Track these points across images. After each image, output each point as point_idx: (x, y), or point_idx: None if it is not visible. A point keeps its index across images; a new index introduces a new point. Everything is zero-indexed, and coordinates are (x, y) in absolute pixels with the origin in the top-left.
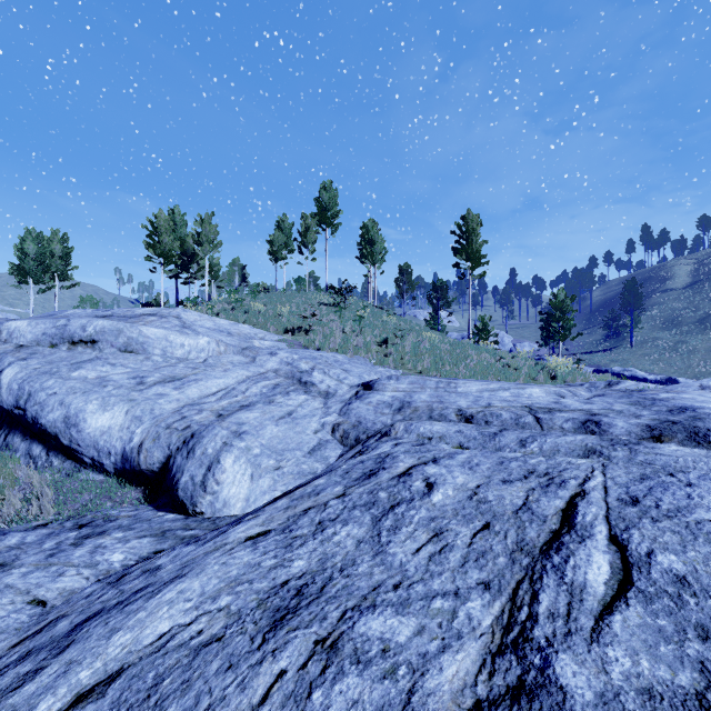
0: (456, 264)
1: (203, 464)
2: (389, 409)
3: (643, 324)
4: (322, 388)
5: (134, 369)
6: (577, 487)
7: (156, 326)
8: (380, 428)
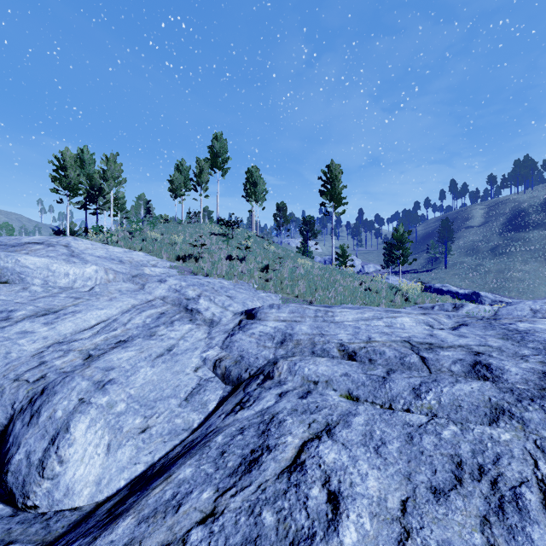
0: (322, 204)
1: (47, 434)
2: (271, 342)
3: (453, 252)
4: (207, 316)
5: (5, 301)
6: (545, 513)
7: (40, 254)
8: (263, 364)
